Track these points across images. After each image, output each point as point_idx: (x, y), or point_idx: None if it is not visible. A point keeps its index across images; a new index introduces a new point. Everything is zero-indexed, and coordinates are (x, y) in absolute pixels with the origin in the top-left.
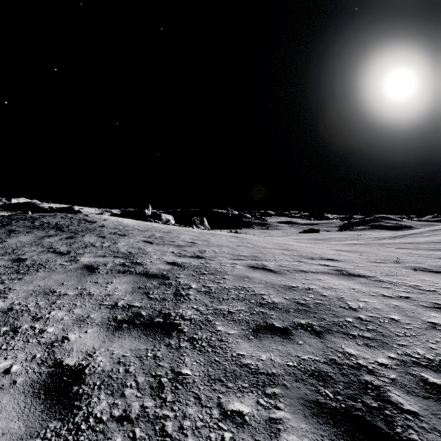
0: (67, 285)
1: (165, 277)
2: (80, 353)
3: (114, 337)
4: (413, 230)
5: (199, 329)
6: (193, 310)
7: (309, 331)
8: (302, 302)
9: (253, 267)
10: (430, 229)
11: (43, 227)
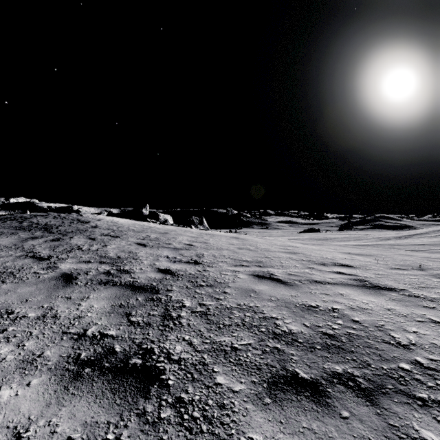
0: (32, 302)
1: (154, 290)
2: (4, 430)
3: (66, 394)
4: (417, 230)
5: (190, 381)
6: (184, 344)
7: (352, 389)
8: (330, 333)
9: (258, 275)
10: (435, 229)
11: (30, 228)
